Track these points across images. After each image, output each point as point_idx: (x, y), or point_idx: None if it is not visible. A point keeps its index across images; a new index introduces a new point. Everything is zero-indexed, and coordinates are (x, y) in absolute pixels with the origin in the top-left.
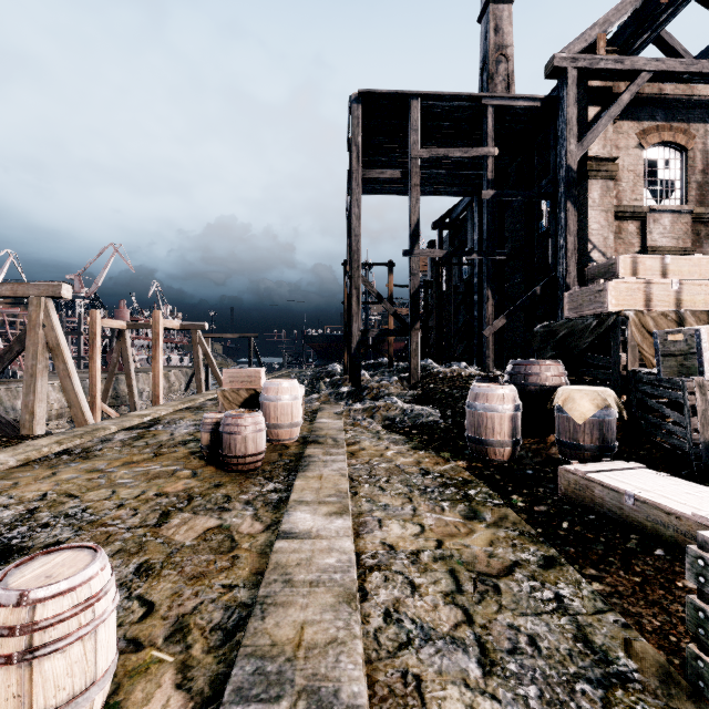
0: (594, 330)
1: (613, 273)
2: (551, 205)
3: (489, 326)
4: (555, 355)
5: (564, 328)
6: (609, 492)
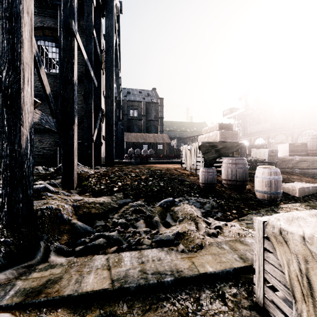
0: (236, 147)
1: (230, 128)
2: (96, 66)
3: (93, 133)
4: (218, 155)
5: (221, 145)
6: (307, 188)
